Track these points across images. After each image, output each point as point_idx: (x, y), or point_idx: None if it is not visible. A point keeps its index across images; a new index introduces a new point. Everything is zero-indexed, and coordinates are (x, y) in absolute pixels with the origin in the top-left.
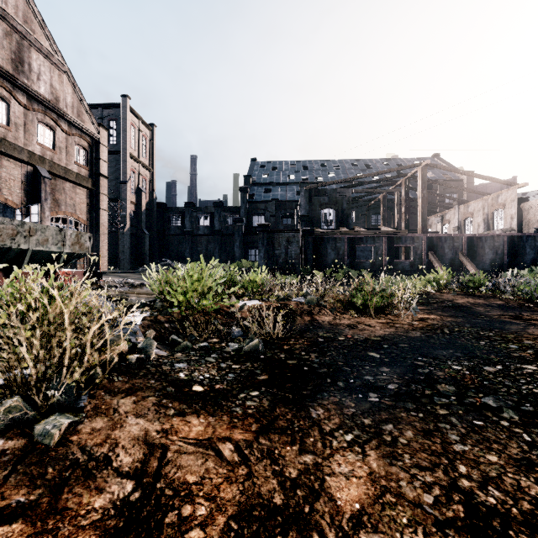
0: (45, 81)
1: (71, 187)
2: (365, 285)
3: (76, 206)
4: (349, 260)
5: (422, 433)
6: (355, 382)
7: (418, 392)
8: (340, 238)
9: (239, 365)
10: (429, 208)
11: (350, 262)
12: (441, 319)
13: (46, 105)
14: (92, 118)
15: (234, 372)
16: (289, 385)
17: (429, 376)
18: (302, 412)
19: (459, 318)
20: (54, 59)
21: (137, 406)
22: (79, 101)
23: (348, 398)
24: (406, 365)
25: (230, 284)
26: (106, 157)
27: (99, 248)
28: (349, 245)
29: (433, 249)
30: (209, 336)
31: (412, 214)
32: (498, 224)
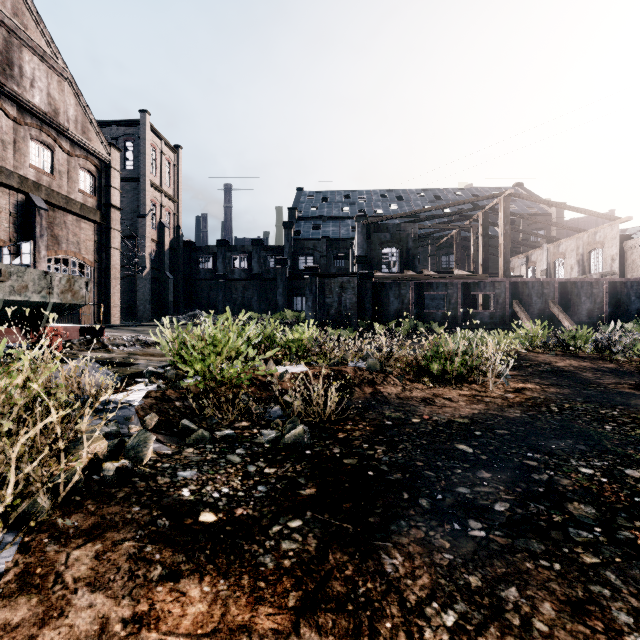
0: (41, 88)
1: (75, 221)
2: (441, 344)
3: (81, 244)
4: (416, 310)
5: (568, 607)
6: (444, 500)
7: (541, 518)
8: (405, 283)
9: (275, 468)
10: (512, 247)
11: (418, 313)
12: (543, 390)
13: (42, 119)
14: (100, 136)
15: (267, 482)
16: (348, 505)
17: (550, 486)
18: (369, 561)
19: (565, 388)
20: (52, 61)
21: (99, 564)
22: (84, 114)
23: (438, 530)
24: (513, 466)
25: (268, 344)
26: (118, 184)
27: (110, 296)
28: (416, 291)
29: (518, 297)
30: (237, 418)
31: (490, 255)
32: (595, 267)
